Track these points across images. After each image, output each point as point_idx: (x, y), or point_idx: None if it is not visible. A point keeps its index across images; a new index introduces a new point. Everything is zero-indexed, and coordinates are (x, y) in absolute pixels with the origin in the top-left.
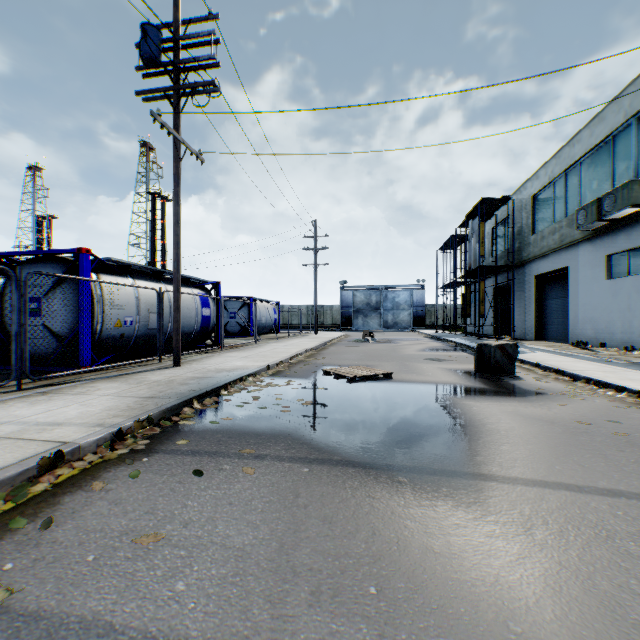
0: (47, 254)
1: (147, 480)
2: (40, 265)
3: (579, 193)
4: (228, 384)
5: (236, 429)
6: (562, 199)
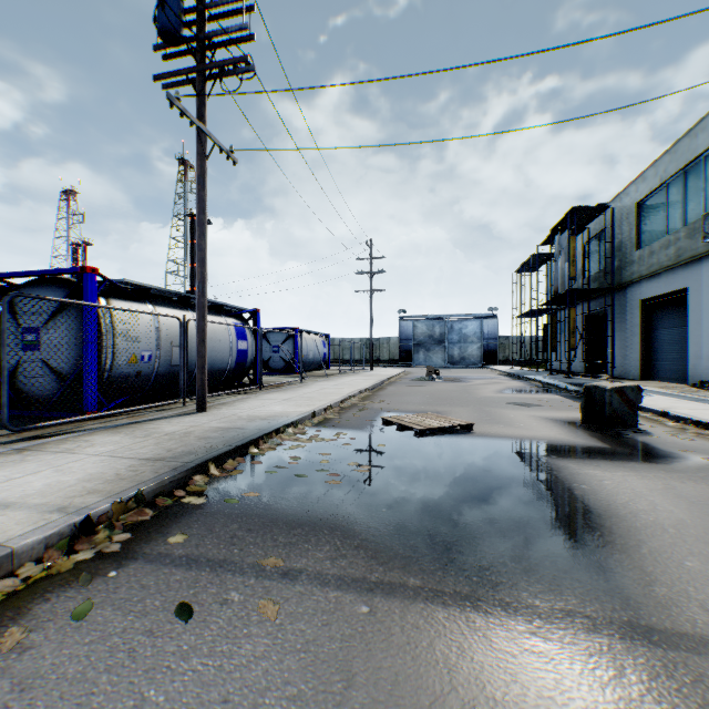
0: (47, 275)
1: (98, 624)
2: (40, 288)
3: (703, 195)
4: (260, 438)
5: (261, 514)
6: (679, 204)
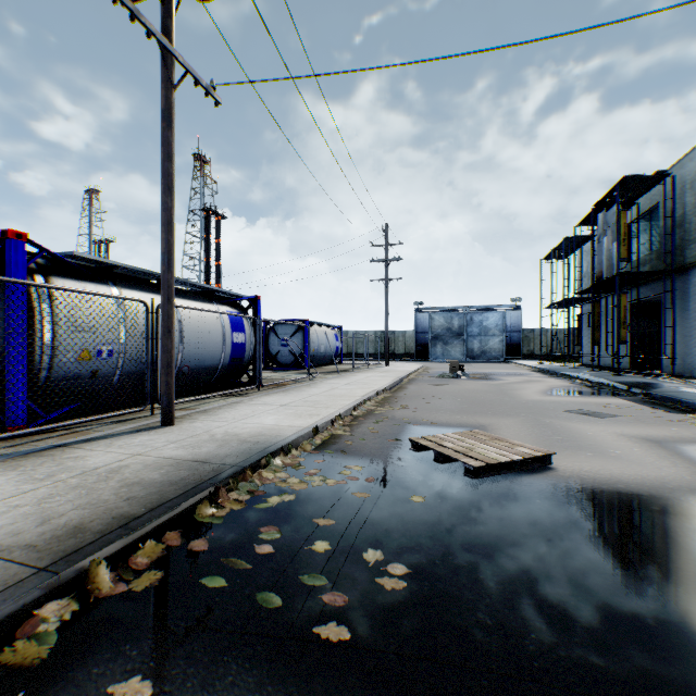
0: None
1: None
2: None
3: None
4: (221, 485)
5: None
6: None
